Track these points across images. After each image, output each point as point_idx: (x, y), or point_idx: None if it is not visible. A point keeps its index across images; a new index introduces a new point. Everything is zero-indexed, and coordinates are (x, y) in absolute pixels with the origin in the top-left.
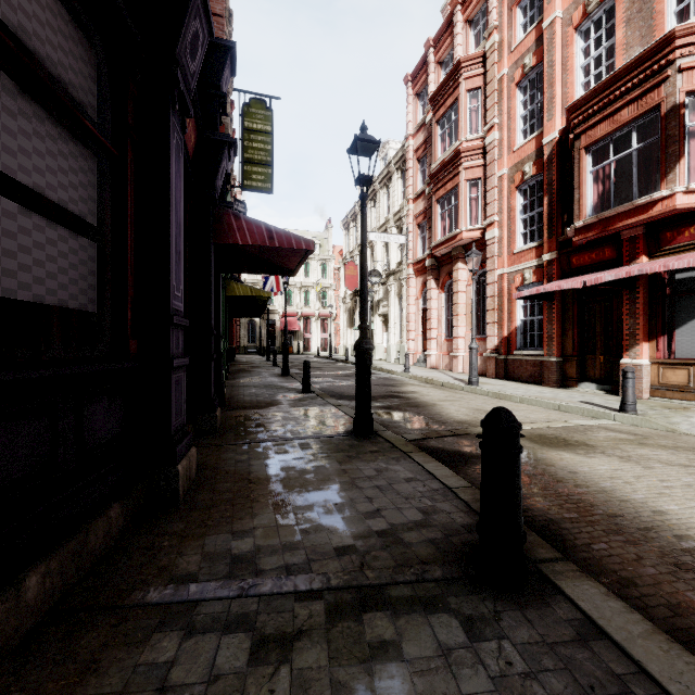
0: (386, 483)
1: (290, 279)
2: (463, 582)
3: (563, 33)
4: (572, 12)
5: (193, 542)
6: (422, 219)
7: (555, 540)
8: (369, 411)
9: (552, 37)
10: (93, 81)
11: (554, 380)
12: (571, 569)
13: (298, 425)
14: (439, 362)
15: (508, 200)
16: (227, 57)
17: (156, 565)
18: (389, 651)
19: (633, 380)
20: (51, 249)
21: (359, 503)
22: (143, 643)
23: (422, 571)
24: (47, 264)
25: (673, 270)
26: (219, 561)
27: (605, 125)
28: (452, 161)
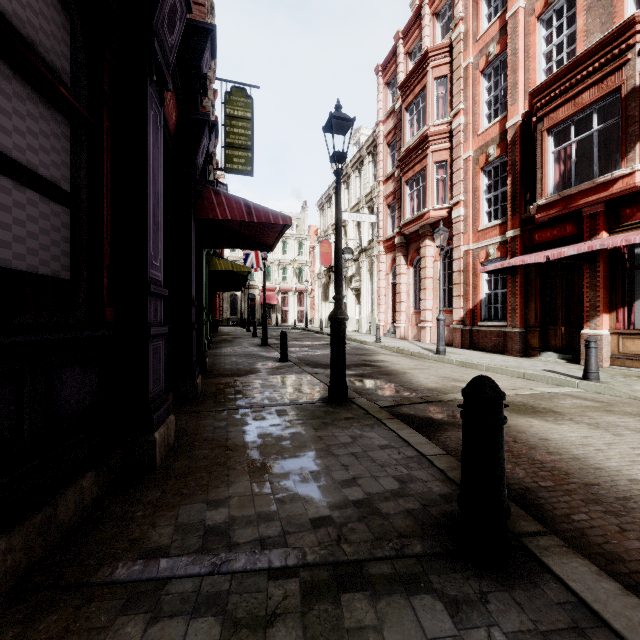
0: (361, 450)
1: (269, 257)
2: (444, 558)
3: (525, 22)
4: (535, 2)
5: (167, 512)
6: (392, 200)
7: (533, 510)
8: (344, 378)
9: (515, 26)
10: (67, 46)
11: (517, 350)
12: (557, 544)
13: (275, 392)
14: (407, 333)
15: (473, 180)
16: (207, 39)
17: (128, 537)
18: (369, 639)
19: (596, 349)
20: (19, 212)
21: (335, 471)
22: (106, 628)
23: (402, 546)
24: (14, 227)
25: (632, 245)
26: (192, 534)
27: (567, 108)
28: (420, 144)
